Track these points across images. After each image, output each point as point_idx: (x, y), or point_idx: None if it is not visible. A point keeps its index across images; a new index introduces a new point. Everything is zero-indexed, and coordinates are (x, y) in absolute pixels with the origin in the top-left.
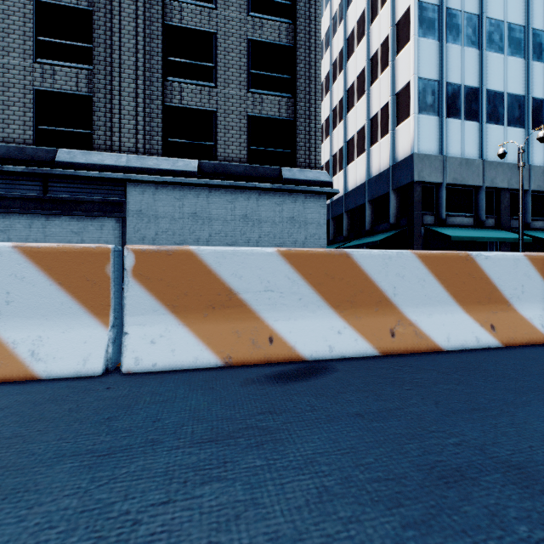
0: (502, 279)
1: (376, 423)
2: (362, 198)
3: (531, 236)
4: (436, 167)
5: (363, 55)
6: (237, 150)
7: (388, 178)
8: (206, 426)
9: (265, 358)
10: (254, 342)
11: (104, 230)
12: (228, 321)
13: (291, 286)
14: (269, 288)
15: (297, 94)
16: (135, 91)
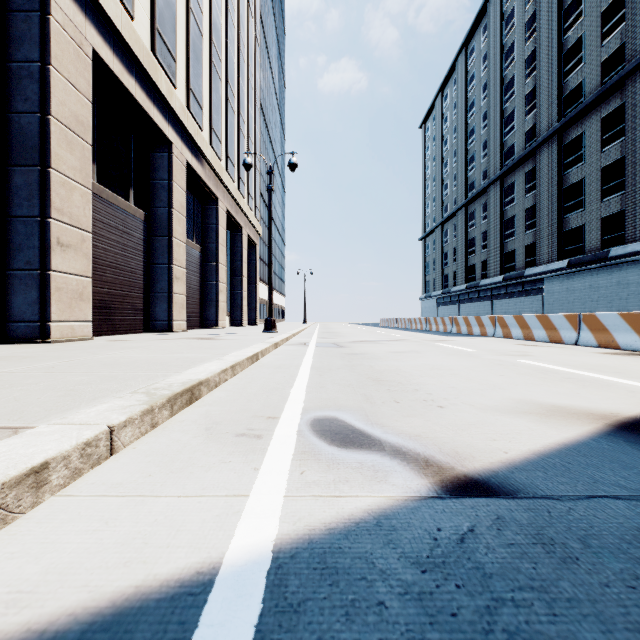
0: None
1: None
2: None
3: None
4: None
5: None
6: (595, 243)
7: None
8: None
9: None
10: None
11: (538, 301)
12: None
13: None
14: None
15: (625, 191)
16: (548, 233)
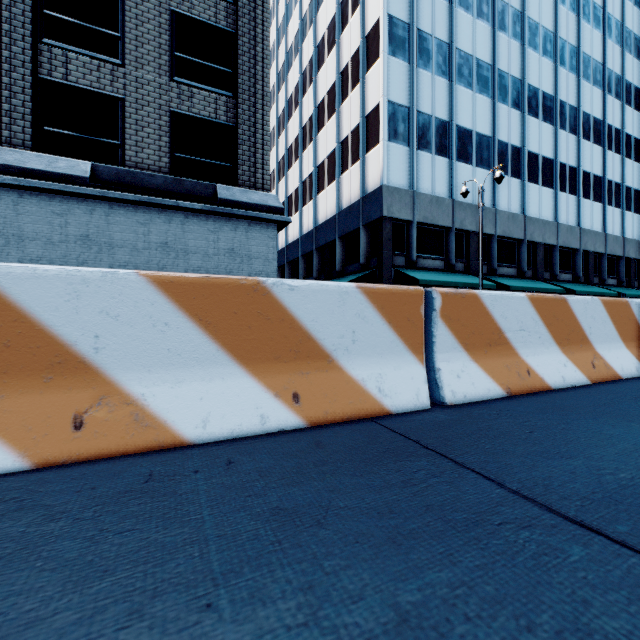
0: (321, 321)
1: None
2: (333, 233)
3: (498, 283)
4: (406, 202)
5: (334, 67)
6: (156, 156)
7: (358, 212)
8: None
9: None
10: None
11: None
12: None
13: None
14: None
15: (239, 94)
16: None
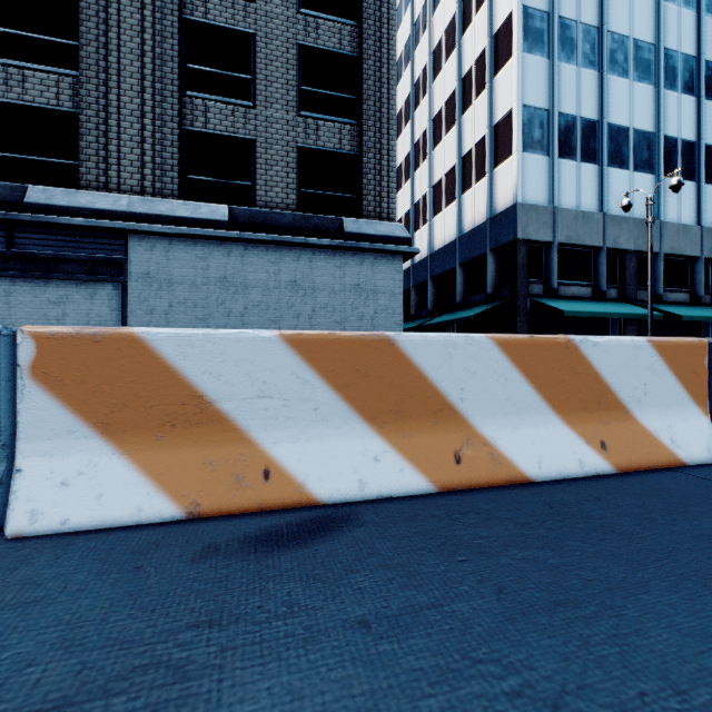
0: (617, 375)
1: (386, 644)
2: (452, 260)
3: (663, 312)
4: (545, 221)
5: (453, 74)
6: (283, 194)
7: (484, 235)
8: (74, 664)
9: (256, 503)
10: (239, 479)
11: (96, 300)
12: (197, 446)
13: (301, 388)
14: (266, 393)
15: (365, 121)
16: (141, 108)
